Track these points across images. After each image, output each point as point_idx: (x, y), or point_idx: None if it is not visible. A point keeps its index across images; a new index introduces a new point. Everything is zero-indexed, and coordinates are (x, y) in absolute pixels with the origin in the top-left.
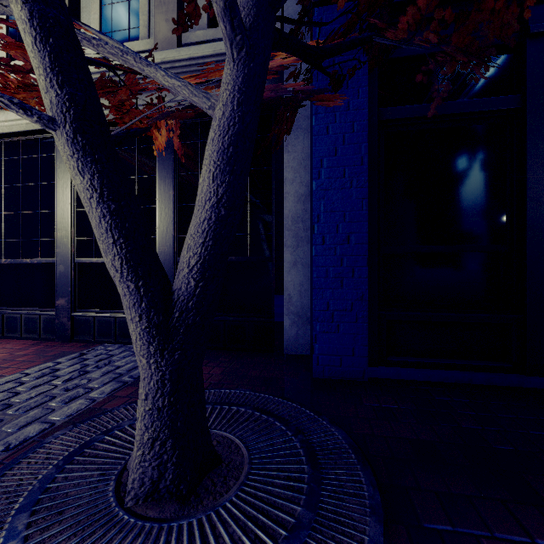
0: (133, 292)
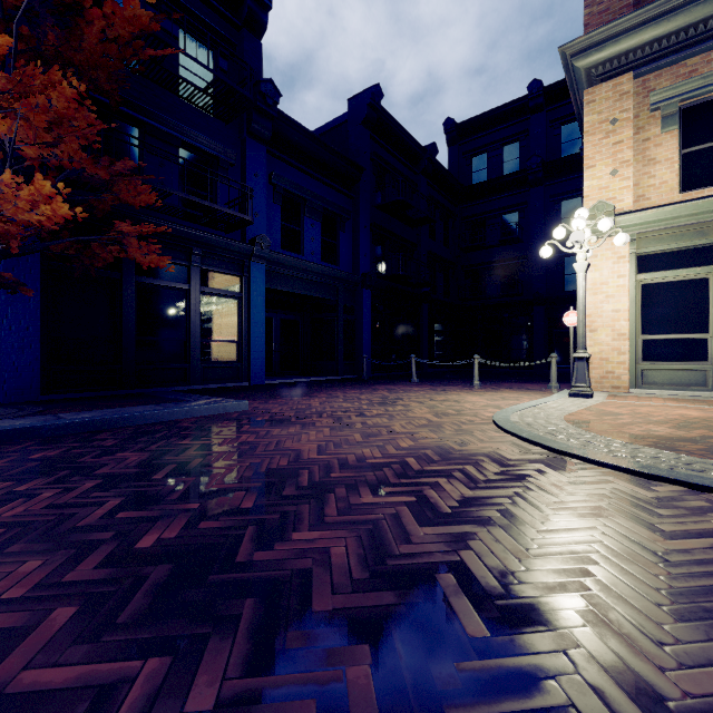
0: None
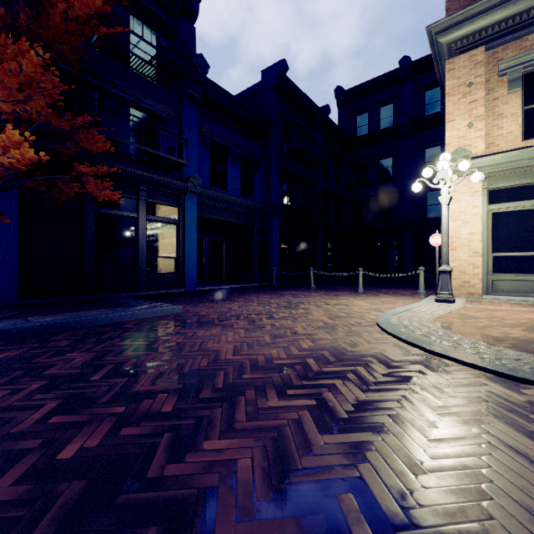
0: None
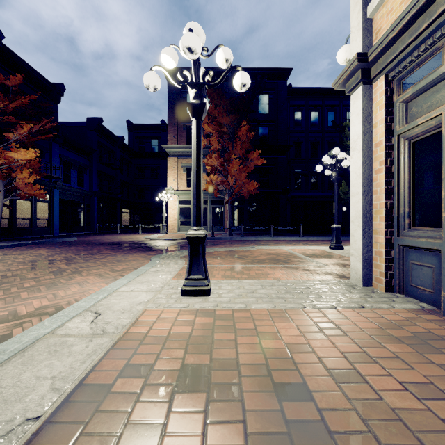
0: None
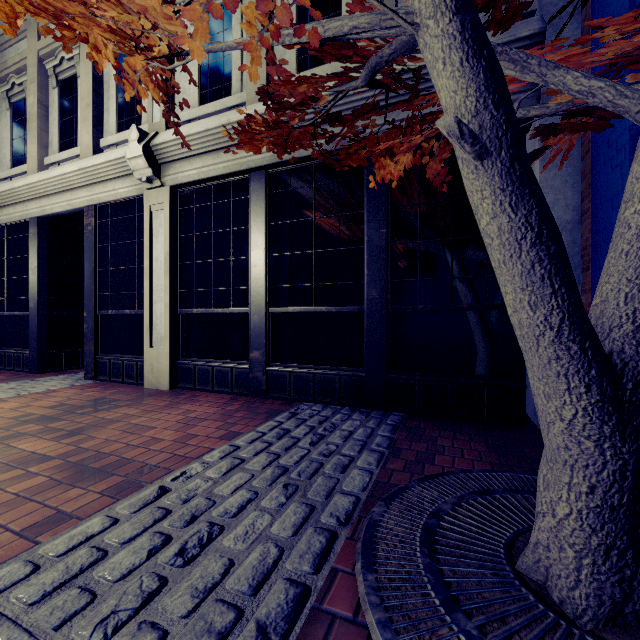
0: (575, 356)
